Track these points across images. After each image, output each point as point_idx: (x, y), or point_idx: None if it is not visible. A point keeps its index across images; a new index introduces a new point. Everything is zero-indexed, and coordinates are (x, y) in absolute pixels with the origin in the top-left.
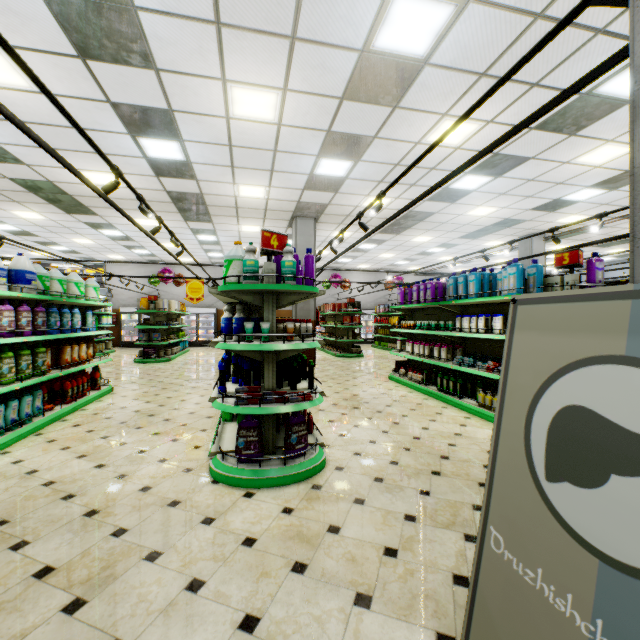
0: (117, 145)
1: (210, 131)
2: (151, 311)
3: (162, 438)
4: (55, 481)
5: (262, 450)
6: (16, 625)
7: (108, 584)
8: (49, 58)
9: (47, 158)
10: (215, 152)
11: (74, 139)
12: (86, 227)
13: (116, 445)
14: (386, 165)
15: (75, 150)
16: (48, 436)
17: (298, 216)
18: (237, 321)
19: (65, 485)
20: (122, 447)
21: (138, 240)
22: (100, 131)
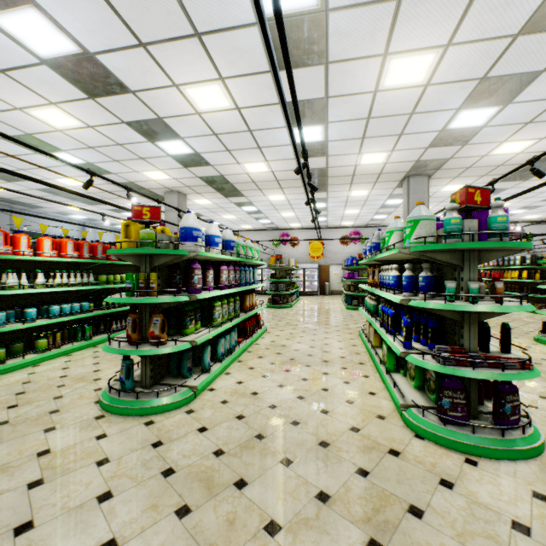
0: (274, 138)
1: (354, 109)
2: (278, 267)
3: (333, 379)
4: (275, 405)
5: (469, 414)
6: None
7: (391, 531)
8: (249, 79)
9: (225, 158)
10: (351, 127)
11: (246, 140)
12: (234, 206)
13: (300, 379)
14: (545, 101)
15: (244, 148)
16: (246, 363)
17: (410, 175)
18: (425, 279)
19: (285, 410)
20: (306, 382)
21: (265, 212)
22: (266, 129)
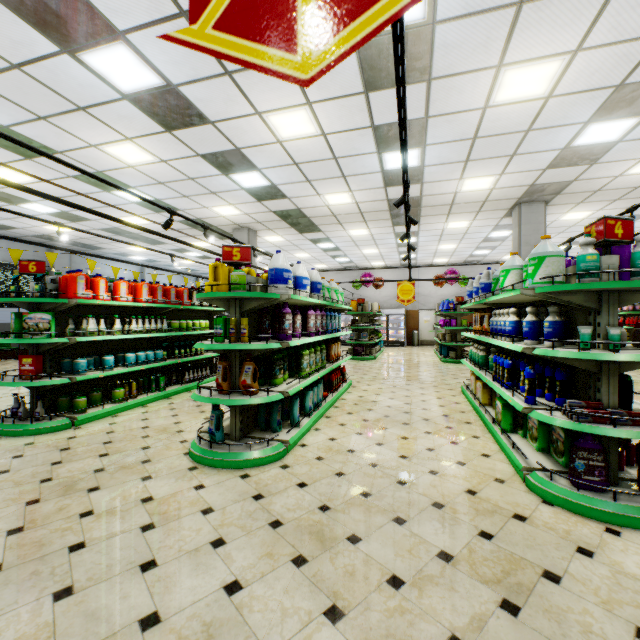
0: (362, 165)
1: (458, 128)
2: (360, 313)
3: (438, 438)
4: (377, 464)
5: (608, 479)
6: (465, 606)
7: (526, 594)
8: (339, 102)
9: (304, 190)
10: (453, 149)
11: (330, 168)
12: (308, 243)
13: (400, 438)
14: None
15: (327, 178)
16: (336, 420)
17: (522, 202)
18: (552, 325)
19: (388, 470)
20: (407, 441)
21: (344, 249)
22: (353, 156)
